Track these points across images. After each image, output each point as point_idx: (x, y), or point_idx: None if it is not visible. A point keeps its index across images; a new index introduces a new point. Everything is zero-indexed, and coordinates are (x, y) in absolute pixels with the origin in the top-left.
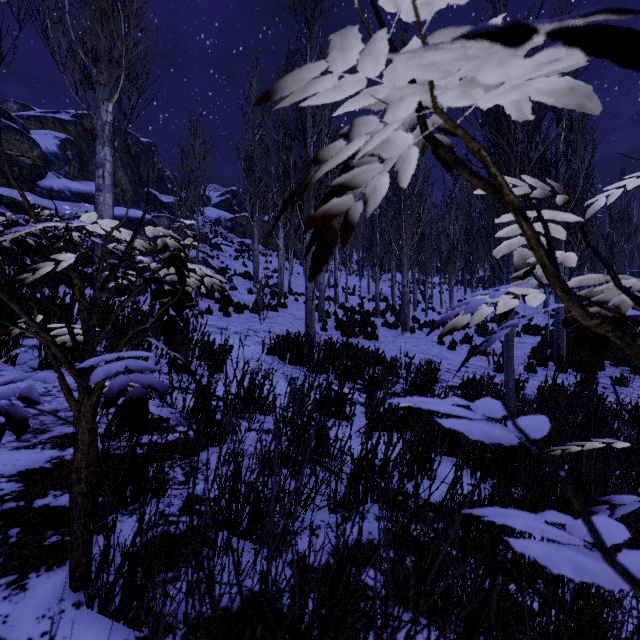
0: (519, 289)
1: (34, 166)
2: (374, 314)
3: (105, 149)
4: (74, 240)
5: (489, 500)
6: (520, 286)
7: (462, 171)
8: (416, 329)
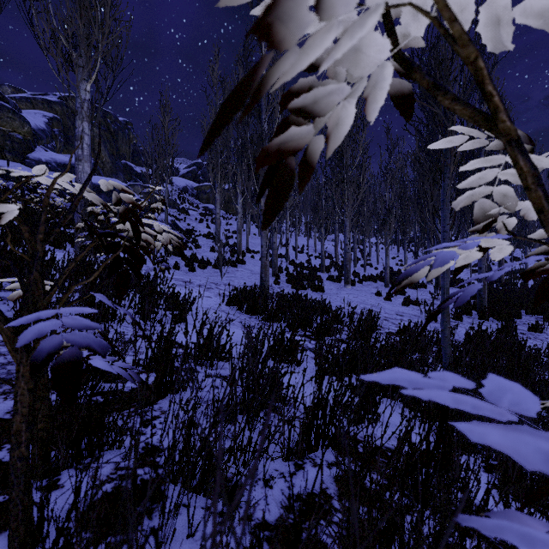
0: (486, 241)
1: (24, 140)
2: (320, 269)
3: (84, 124)
4: (58, 205)
5: (434, 445)
6: (494, 237)
7: (443, 97)
8: (356, 282)
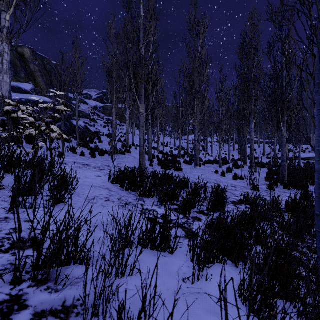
0: None
1: None
2: (178, 156)
3: (3, 44)
4: None
5: None
6: None
7: None
8: (201, 164)
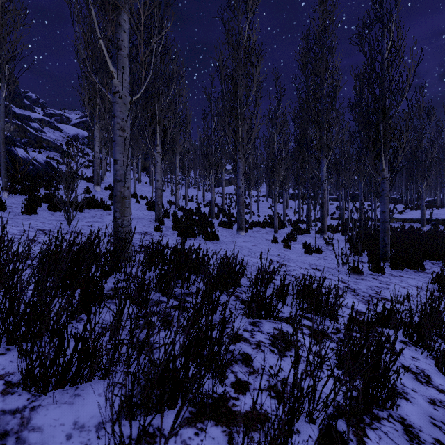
0: None
1: None
2: (210, 215)
3: None
4: None
5: None
6: None
7: None
8: (246, 228)
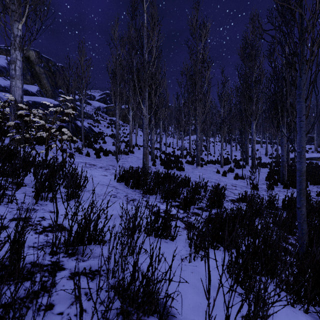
0: None
1: None
2: (181, 156)
3: (16, 52)
4: (8, 113)
5: None
6: None
7: None
8: (203, 164)
